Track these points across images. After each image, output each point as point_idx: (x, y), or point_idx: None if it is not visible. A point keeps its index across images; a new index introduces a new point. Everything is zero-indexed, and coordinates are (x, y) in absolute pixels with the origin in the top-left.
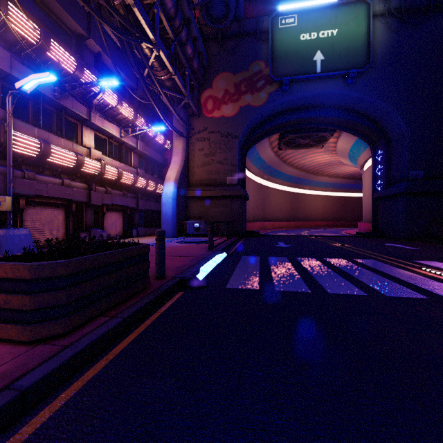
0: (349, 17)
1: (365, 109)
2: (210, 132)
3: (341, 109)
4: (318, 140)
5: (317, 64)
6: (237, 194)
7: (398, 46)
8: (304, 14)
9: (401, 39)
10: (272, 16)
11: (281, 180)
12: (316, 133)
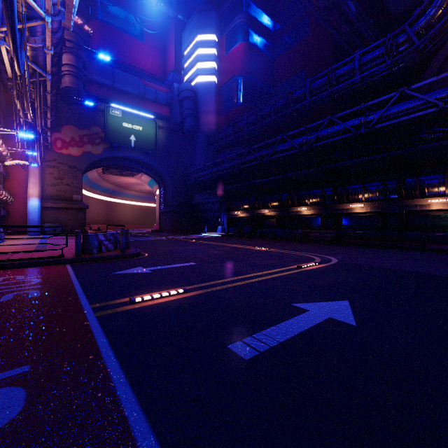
0: (147, 124)
1: (155, 168)
2: (60, 163)
3: (144, 164)
4: (130, 173)
5: (132, 142)
6: (82, 207)
7: (168, 145)
8: (125, 113)
9: (169, 142)
10: (106, 106)
11: (99, 191)
12: (130, 171)
